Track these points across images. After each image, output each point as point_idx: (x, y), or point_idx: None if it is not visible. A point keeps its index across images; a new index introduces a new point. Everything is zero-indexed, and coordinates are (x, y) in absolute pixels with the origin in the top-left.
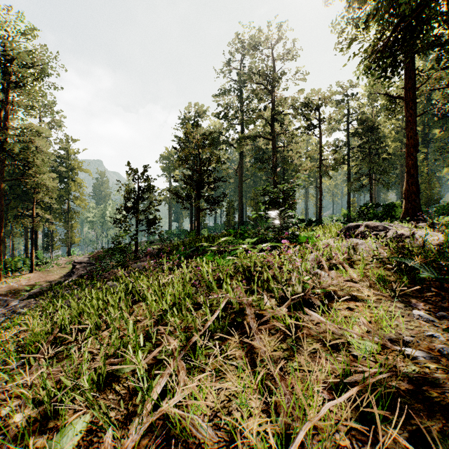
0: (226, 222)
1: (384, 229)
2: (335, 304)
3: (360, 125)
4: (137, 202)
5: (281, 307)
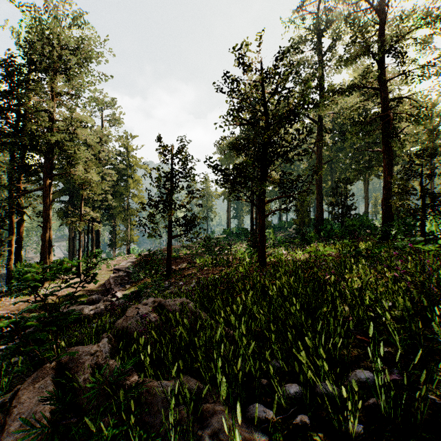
0: (298, 220)
1: None
2: None
3: None
4: (168, 193)
5: None
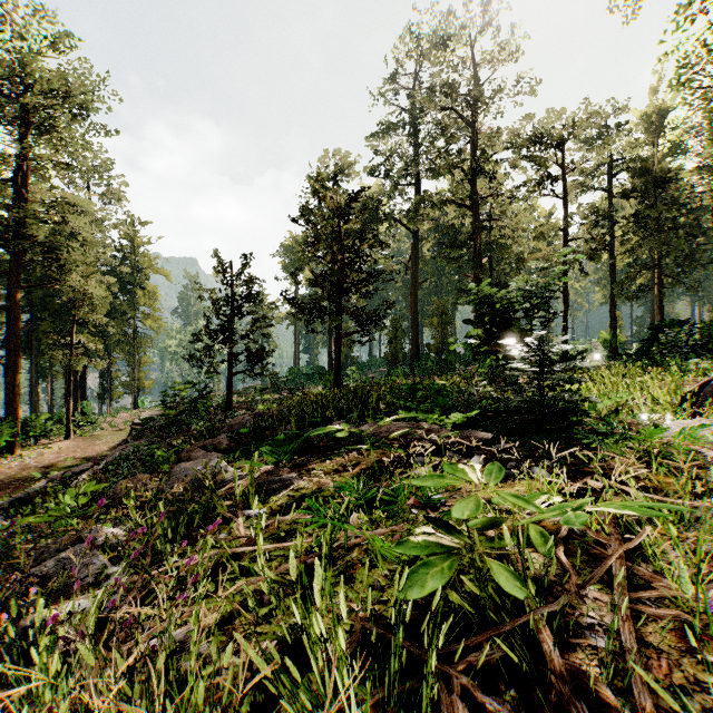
0: (390, 355)
1: None
2: None
3: (640, 176)
4: (229, 321)
5: None
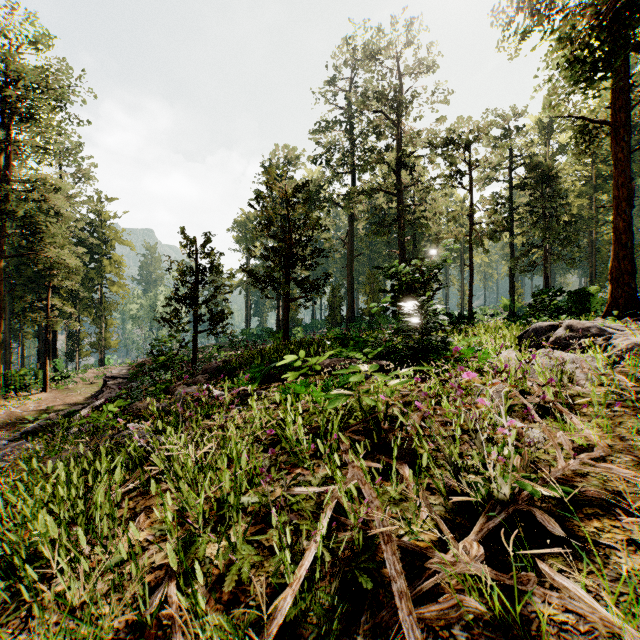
0: (330, 318)
1: (601, 333)
2: (591, 527)
3: (531, 173)
4: (195, 288)
5: (483, 569)
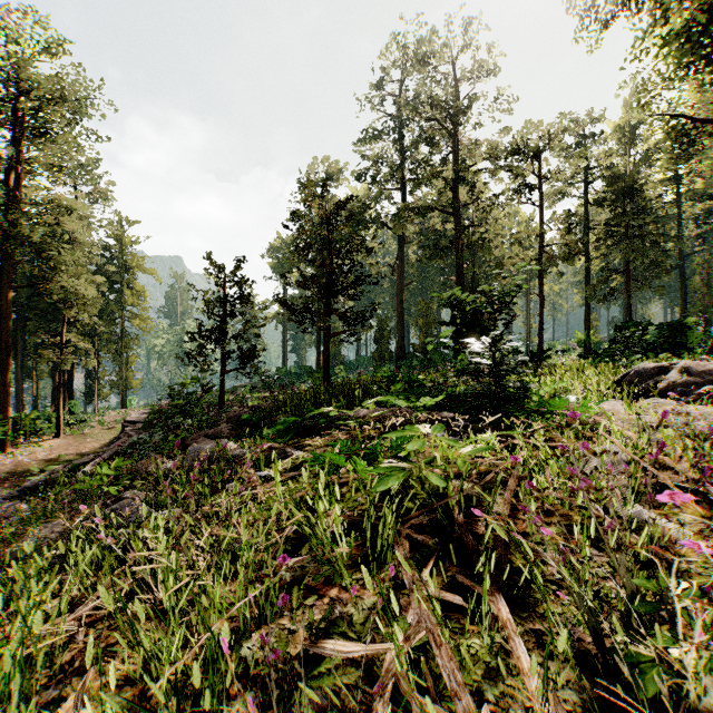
0: (377, 355)
1: None
2: None
3: (610, 186)
4: (223, 321)
5: None
